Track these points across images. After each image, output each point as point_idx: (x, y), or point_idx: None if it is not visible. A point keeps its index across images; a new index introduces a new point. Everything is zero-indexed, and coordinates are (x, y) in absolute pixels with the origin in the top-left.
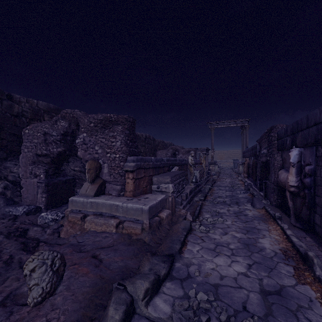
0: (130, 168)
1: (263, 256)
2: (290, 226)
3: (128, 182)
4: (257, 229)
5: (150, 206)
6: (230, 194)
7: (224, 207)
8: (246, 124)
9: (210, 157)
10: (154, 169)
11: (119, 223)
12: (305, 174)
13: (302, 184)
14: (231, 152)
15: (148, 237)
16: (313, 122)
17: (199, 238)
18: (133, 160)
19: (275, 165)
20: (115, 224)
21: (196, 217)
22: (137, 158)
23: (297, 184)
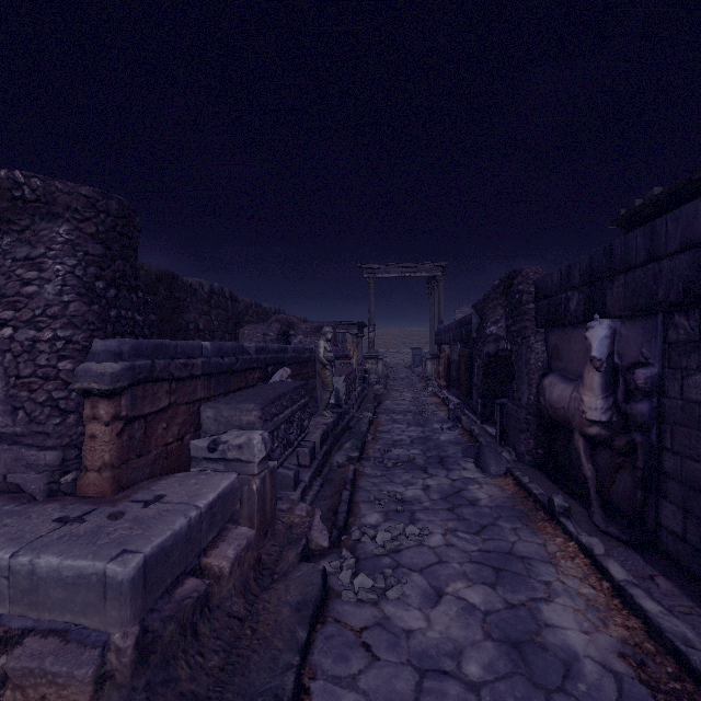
0: (100, 383)
1: None
2: (594, 535)
3: (92, 436)
4: (521, 559)
5: (149, 552)
6: (420, 435)
7: (412, 477)
8: (439, 272)
9: (365, 343)
10: (213, 380)
11: None
12: (634, 390)
13: (621, 418)
14: (407, 333)
15: None
16: (676, 242)
17: (355, 643)
18: (117, 353)
19: (532, 363)
20: None
21: (341, 531)
22: (137, 346)
23: (607, 418)
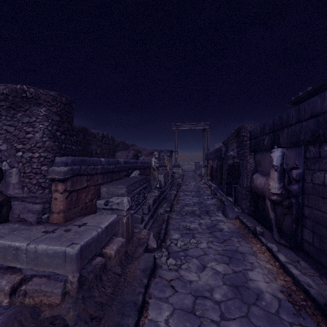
0: (59, 176)
1: (266, 313)
2: (274, 243)
3: (55, 198)
4: (241, 253)
5: (82, 244)
6: (198, 201)
7: (194, 219)
8: (207, 127)
9: (173, 160)
10: (105, 175)
11: (22, 281)
12: (292, 179)
13: (286, 192)
14: (192, 155)
15: (73, 311)
16: (308, 114)
17: (168, 285)
18: (65, 163)
19: (248, 168)
20: (8, 289)
21: (162, 241)
22: (74, 160)
23: (280, 192)
